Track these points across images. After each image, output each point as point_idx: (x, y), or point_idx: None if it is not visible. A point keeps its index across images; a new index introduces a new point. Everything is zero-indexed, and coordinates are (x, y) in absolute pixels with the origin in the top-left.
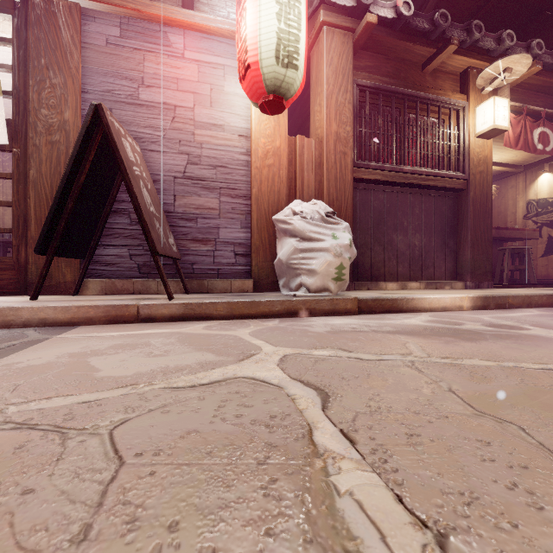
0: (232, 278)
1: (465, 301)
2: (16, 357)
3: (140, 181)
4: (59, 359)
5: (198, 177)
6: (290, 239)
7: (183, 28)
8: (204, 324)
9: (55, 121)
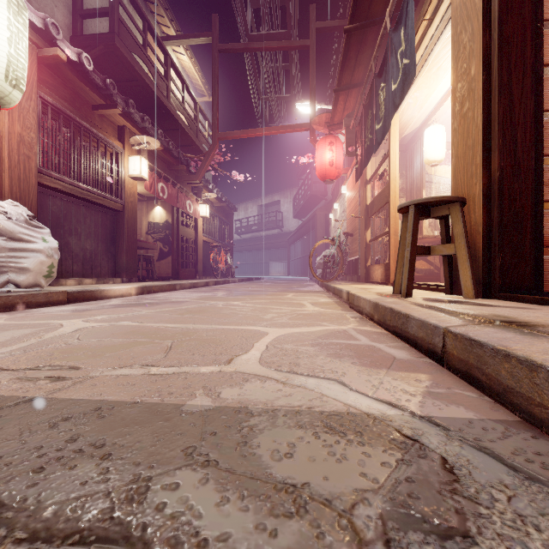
0: None
1: (133, 290)
2: None
3: None
4: None
5: None
6: None
7: None
8: None
9: None
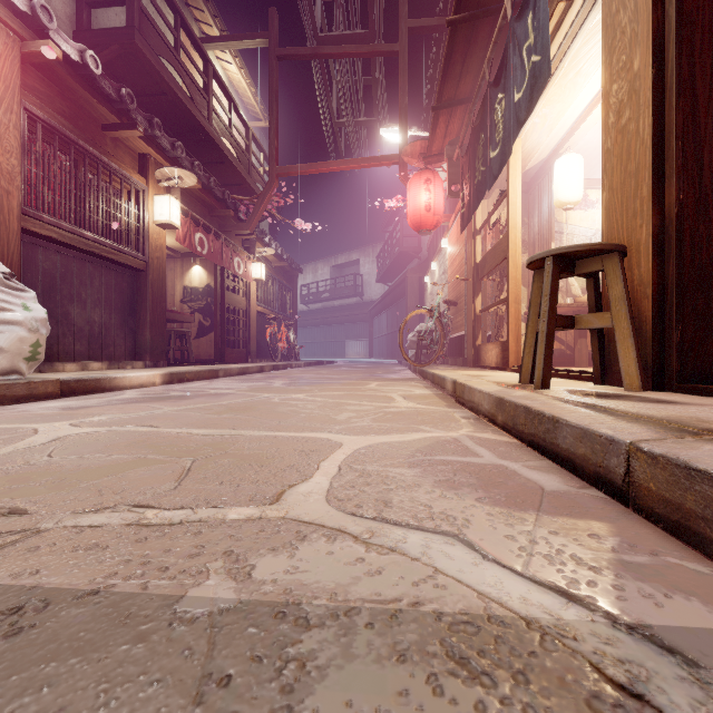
0: None
1: (158, 378)
2: None
3: None
4: None
5: None
6: None
7: None
8: None
9: None
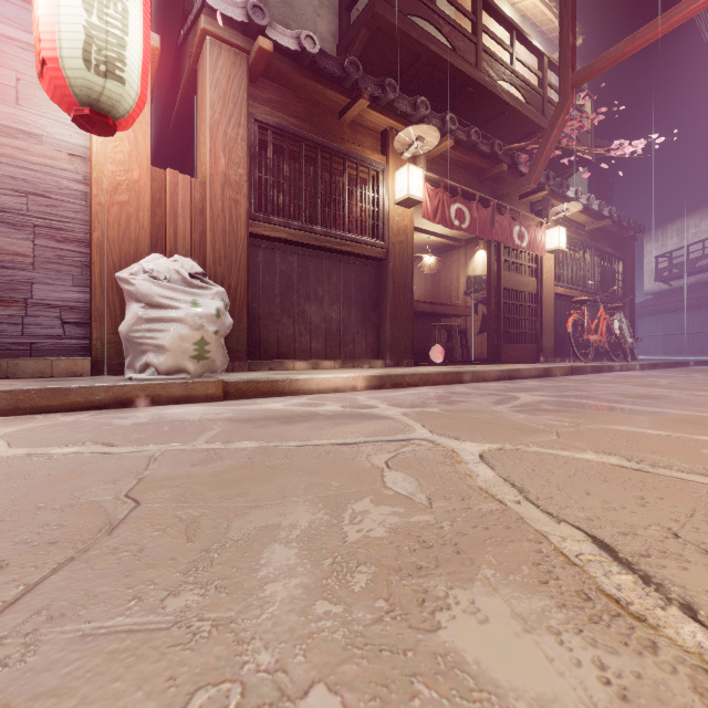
0: (58, 357)
1: (359, 381)
2: None
3: None
4: None
5: None
6: (135, 305)
7: None
8: None
9: None
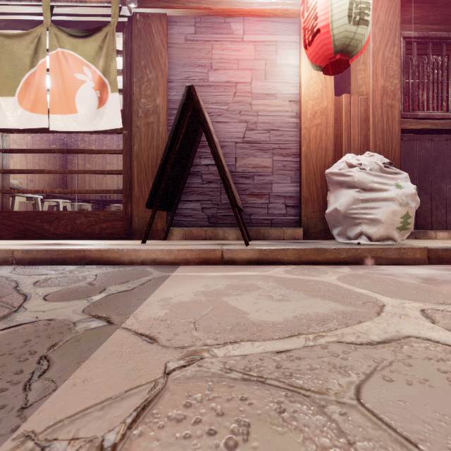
0: (283, 227)
1: None
2: (163, 292)
3: (218, 147)
4: (198, 297)
5: (254, 141)
6: (348, 190)
7: (242, 16)
8: (280, 268)
9: (150, 107)
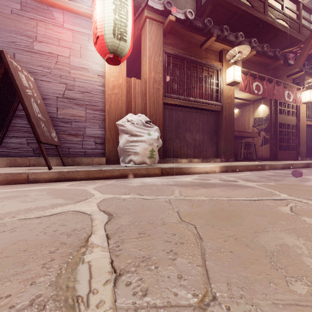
0: (94, 157)
1: (217, 168)
2: None
3: (31, 99)
4: None
5: (72, 98)
6: (125, 135)
7: (63, 10)
8: (70, 183)
9: None
